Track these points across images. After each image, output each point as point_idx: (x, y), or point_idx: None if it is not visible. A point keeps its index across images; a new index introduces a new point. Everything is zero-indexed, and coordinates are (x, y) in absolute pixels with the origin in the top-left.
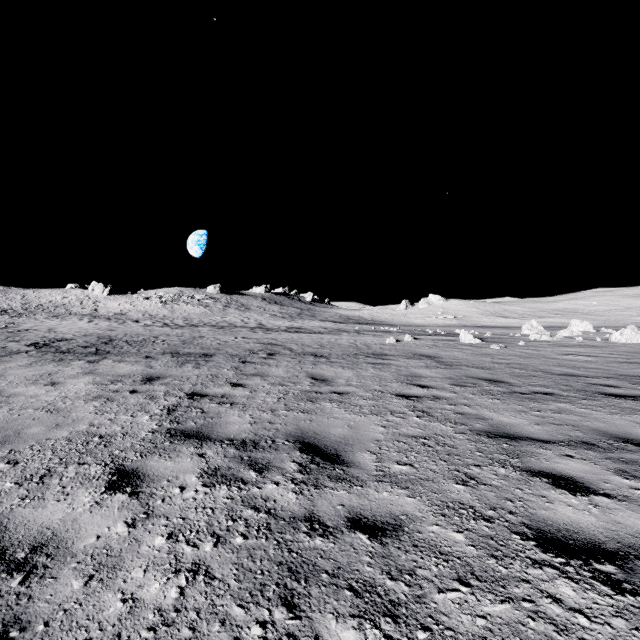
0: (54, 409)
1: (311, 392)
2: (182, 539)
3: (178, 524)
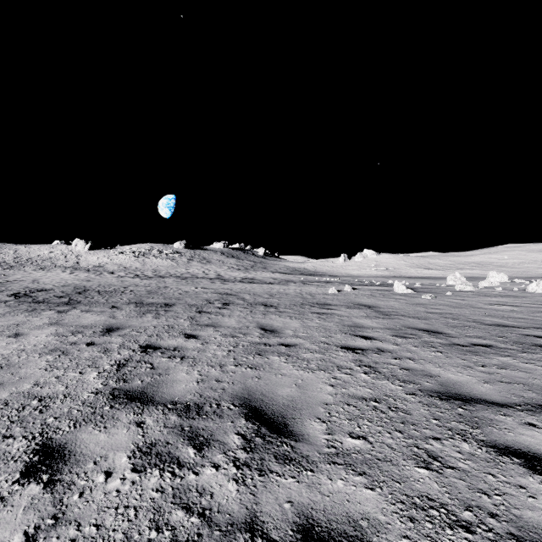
0: (6, 364)
1: (260, 344)
2: None
3: (89, 537)
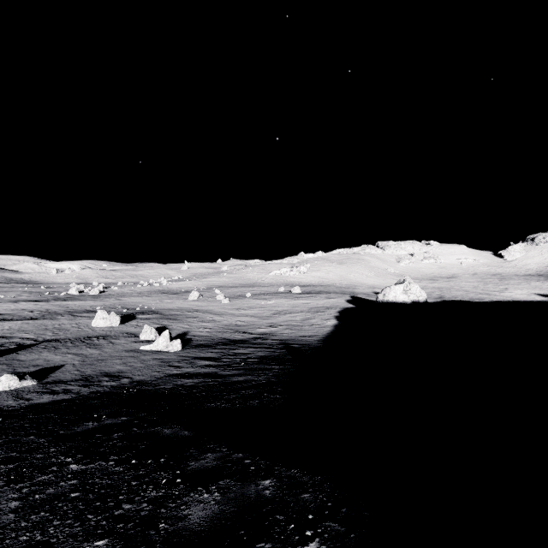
0: None
1: None
2: None
3: None
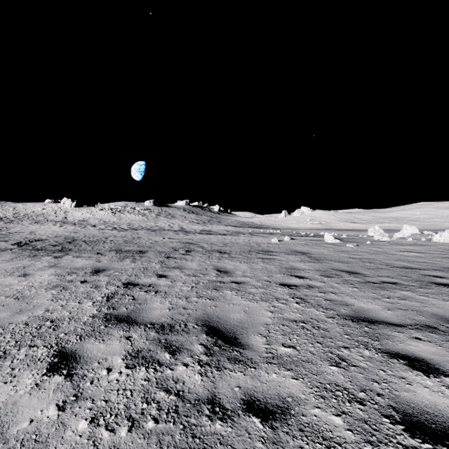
0: (21, 296)
1: (216, 282)
2: (102, 423)
3: (101, 407)
